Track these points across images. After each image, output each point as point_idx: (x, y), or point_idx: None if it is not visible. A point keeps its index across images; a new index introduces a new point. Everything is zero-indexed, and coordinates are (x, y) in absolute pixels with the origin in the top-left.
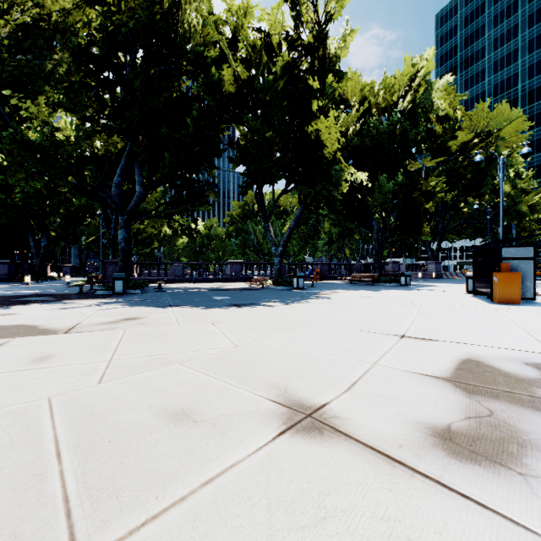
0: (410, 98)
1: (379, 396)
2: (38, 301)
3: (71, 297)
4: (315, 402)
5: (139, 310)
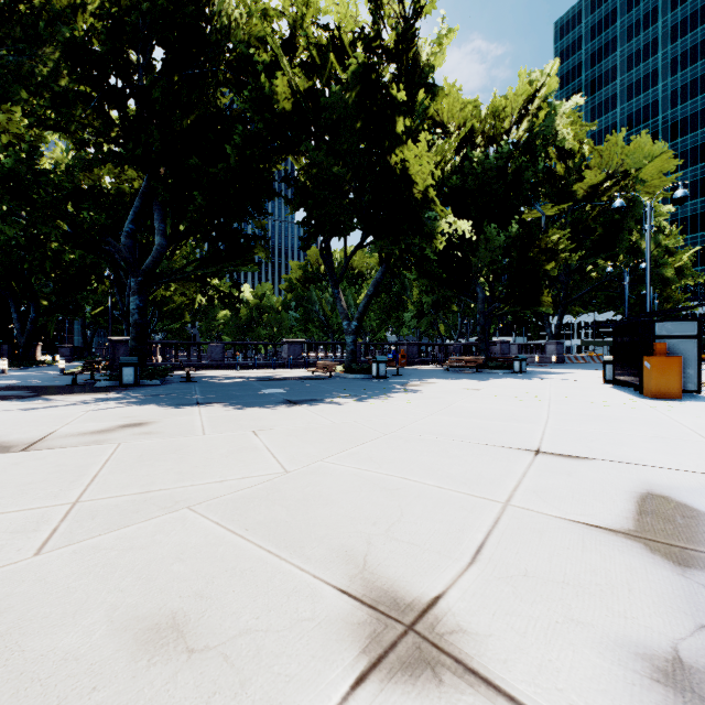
0: (525, 125)
1: (530, 576)
2: (7, 397)
3: (58, 391)
4: (419, 593)
5: (149, 411)
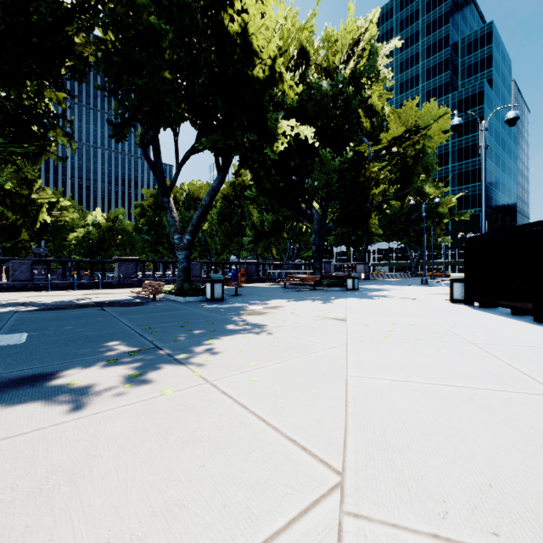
0: (352, 66)
1: None
2: None
3: None
4: None
5: None
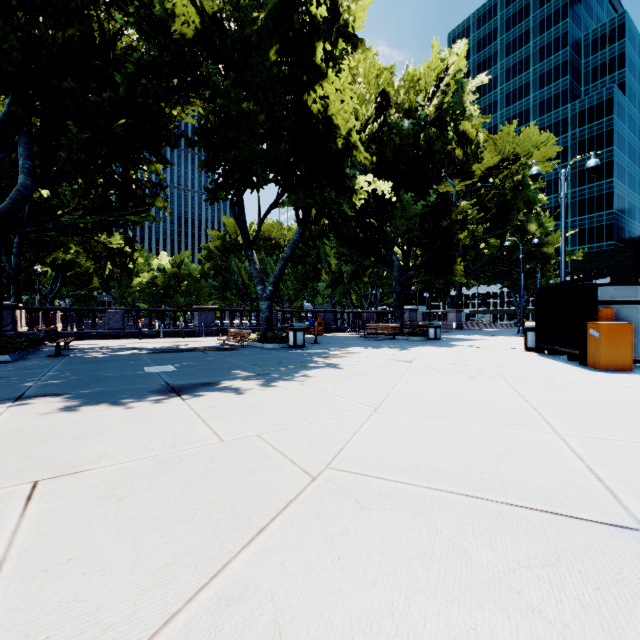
0: (437, 101)
1: None
2: None
3: None
4: None
5: None
